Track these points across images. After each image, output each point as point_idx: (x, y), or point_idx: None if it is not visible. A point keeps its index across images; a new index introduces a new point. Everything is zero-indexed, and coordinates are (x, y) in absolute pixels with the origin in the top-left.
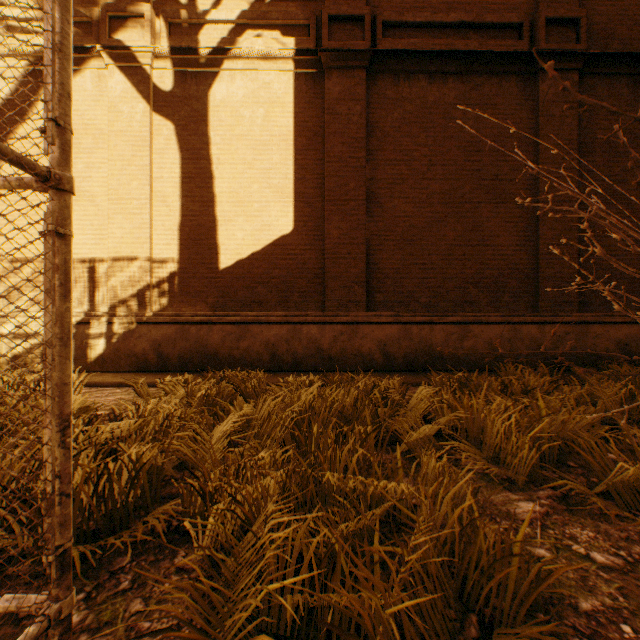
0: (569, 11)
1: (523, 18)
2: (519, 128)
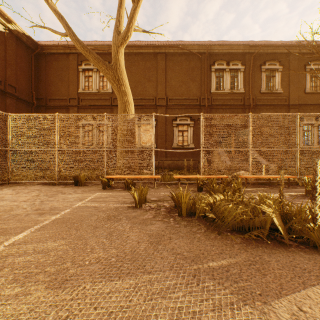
0: (14, 85)
1: (3, 80)
2: (1, 108)
